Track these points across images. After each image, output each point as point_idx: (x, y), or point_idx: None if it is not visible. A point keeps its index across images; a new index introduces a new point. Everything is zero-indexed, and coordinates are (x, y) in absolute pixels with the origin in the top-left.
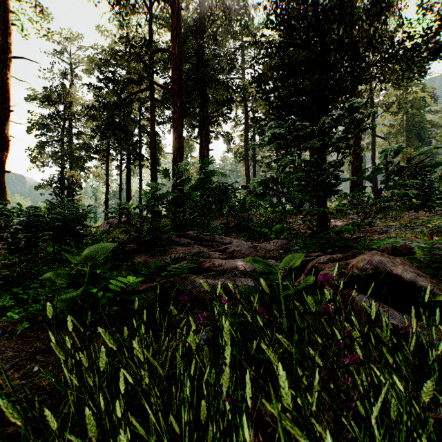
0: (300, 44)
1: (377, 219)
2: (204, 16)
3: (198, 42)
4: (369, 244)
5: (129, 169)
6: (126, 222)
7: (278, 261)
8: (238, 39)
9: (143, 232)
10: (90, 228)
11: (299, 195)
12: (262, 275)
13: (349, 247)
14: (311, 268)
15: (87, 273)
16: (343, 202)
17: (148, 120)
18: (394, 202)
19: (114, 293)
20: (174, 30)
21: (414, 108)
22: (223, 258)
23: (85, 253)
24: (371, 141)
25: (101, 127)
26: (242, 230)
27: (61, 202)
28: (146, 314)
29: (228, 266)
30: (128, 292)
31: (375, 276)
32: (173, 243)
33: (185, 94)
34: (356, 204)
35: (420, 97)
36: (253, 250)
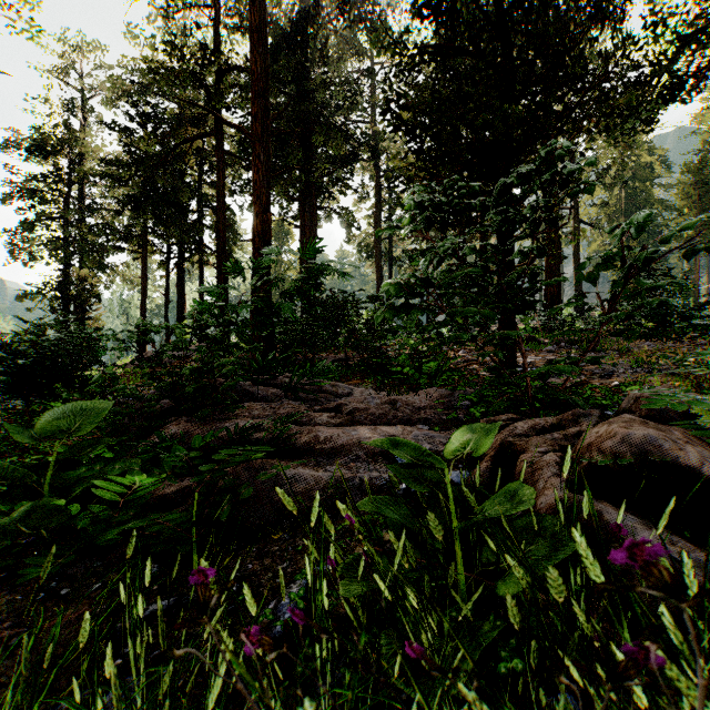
0: (469, 51)
1: (591, 353)
2: (307, 16)
3: (298, 58)
4: (589, 395)
5: (182, 268)
6: (153, 357)
7: (435, 428)
8: (364, 57)
9: (184, 377)
10: (111, 368)
11: (476, 308)
12: (412, 471)
13: (563, 404)
14: (500, 446)
15: (51, 464)
16: (530, 326)
17: (215, 187)
18: (611, 326)
19: (111, 504)
20: (255, 31)
21: (637, 180)
22: (335, 424)
23: (44, 424)
24: (574, 229)
25: (132, 196)
26: (371, 371)
27: (58, 322)
28: (150, 570)
29: (343, 440)
30: (138, 501)
31: (640, 470)
32: (245, 395)
33: (276, 144)
34: (552, 329)
35: (646, 163)
36: (389, 407)
